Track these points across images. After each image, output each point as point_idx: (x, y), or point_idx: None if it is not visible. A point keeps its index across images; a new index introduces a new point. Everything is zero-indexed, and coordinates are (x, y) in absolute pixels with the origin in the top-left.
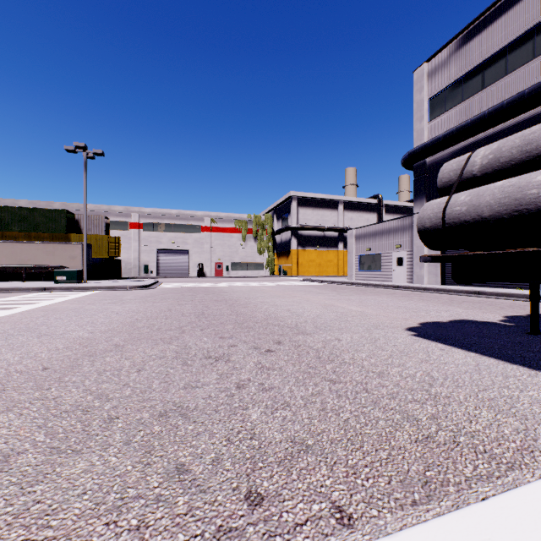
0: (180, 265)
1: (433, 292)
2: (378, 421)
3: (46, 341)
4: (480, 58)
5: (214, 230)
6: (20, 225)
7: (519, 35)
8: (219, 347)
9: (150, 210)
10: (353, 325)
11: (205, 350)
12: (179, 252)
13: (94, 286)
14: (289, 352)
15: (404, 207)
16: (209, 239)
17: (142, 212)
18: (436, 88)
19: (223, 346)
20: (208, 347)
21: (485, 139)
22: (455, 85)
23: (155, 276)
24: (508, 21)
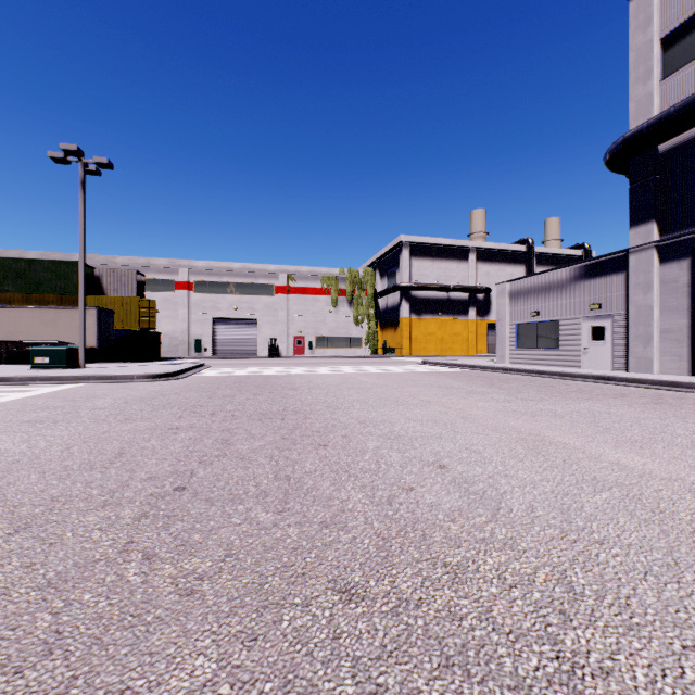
0: (245, 340)
1: None
2: None
3: None
4: None
5: (292, 291)
6: (16, 283)
7: None
8: None
9: (204, 263)
10: None
11: None
12: (244, 322)
13: (77, 374)
14: None
15: (565, 256)
16: (285, 304)
17: (193, 267)
18: (681, 13)
19: None
20: None
21: None
22: None
23: (209, 356)
24: None
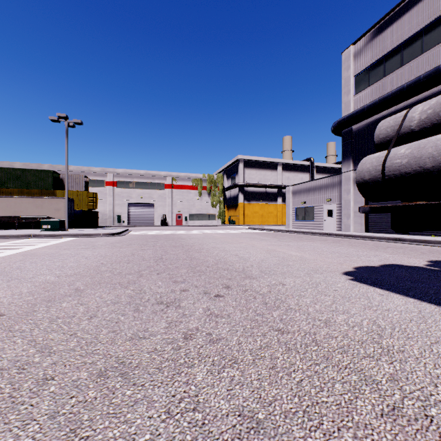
0: (147, 215)
1: (359, 239)
2: (334, 384)
3: (14, 285)
4: (399, 40)
5: (175, 187)
6: (15, 183)
7: (433, 19)
8: (171, 292)
9: (123, 170)
10: (295, 269)
11: (158, 295)
12: (146, 205)
13: (73, 233)
14: (237, 298)
15: (332, 168)
16: (171, 195)
17: (116, 172)
18: (361, 66)
19: (175, 290)
20: (161, 292)
21: (404, 108)
22: (377, 64)
23: (126, 225)
24: (424, 7)
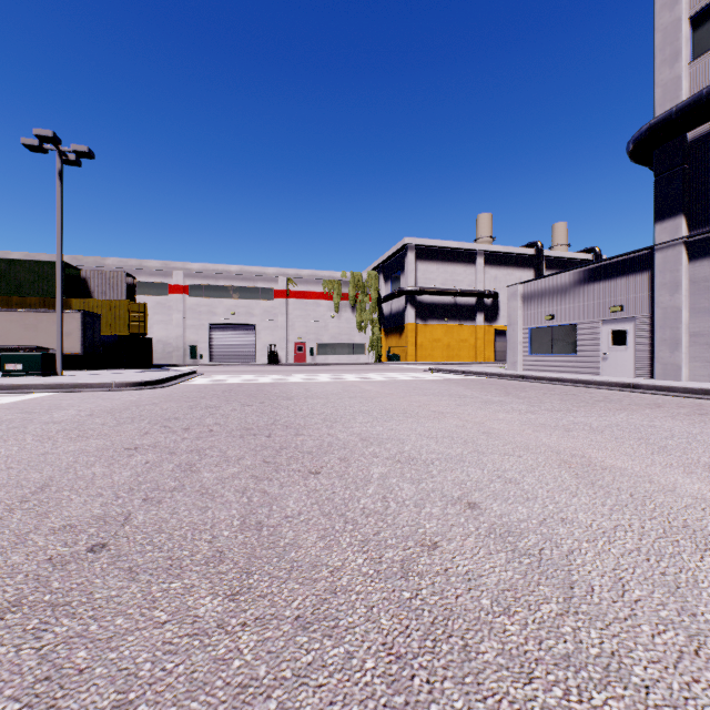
0: (243, 346)
1: None
2: None
3: None
4: None
5: (292, 295)
6: None
7: None
8: None
9: (200, 265)
10: None
11: None
12: (242, 327)
13: (48, 382)
14: None
15: (575, 260)
16: (285, 309)
17: (187, 269)
18: None
19: None
20: None
21: None
22: None
23: (205, 363)
24: None
